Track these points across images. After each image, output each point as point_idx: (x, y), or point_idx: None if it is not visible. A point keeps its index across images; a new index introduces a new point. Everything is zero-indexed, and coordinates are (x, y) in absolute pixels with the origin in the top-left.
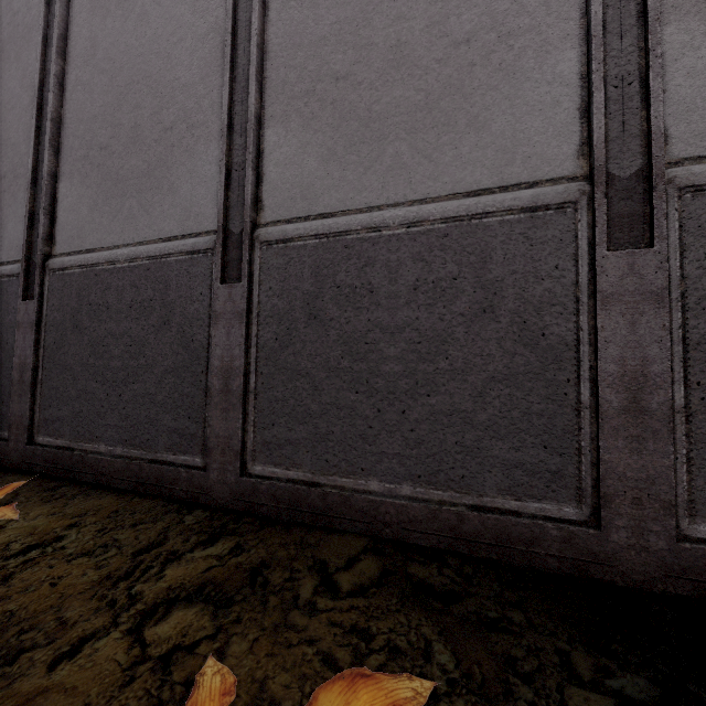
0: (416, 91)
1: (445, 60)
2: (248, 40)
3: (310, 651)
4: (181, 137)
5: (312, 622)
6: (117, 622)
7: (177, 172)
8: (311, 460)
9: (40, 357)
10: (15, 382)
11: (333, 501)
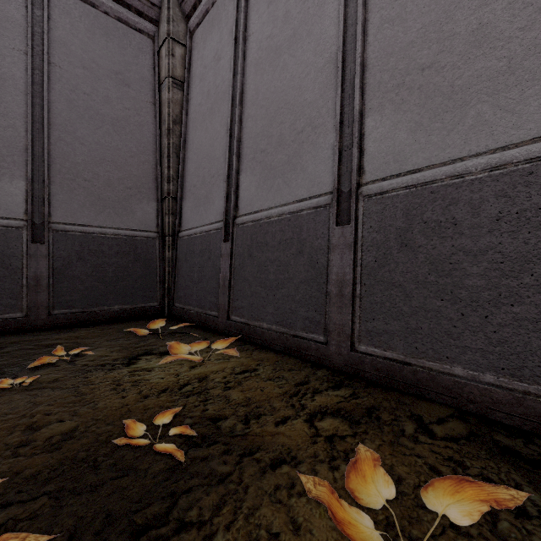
0: (498, 59)
1: (528, 26)
2: (353, 62)
3: (420, 460)
4: (308, 136)
5: (418, 446)
6: (299, 414)
7: (305, 158)
8: (403, 346)
9: (232, 273)
10: (221, 286)
11: (422, 377)
